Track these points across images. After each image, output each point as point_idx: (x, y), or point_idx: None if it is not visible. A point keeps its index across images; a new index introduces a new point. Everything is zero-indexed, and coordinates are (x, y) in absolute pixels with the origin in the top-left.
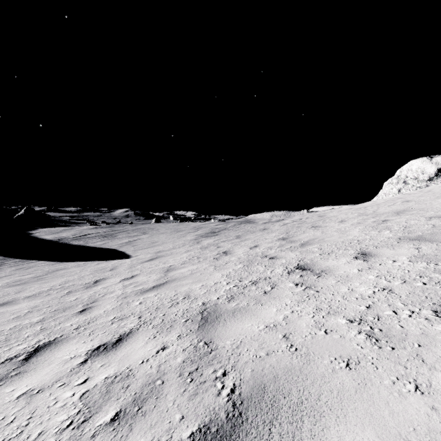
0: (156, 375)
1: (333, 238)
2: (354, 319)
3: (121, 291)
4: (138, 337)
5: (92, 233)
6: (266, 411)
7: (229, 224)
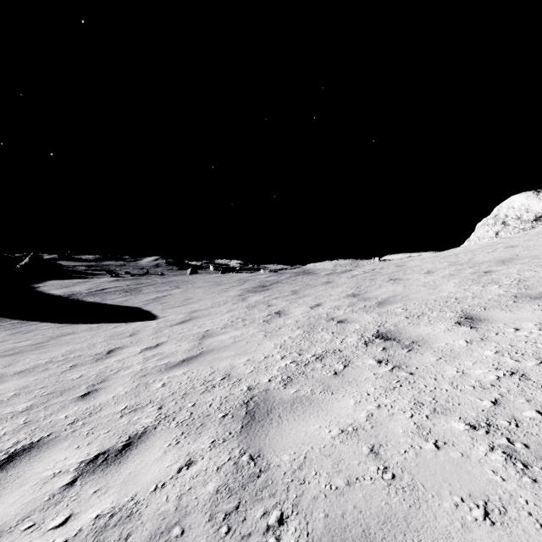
0: (174, 515)
1: (420, 294)
2: (477, 423)
3: (140, 366)
4: (154, 441)
5: (112, 287)
6: None
7: (282, 276)
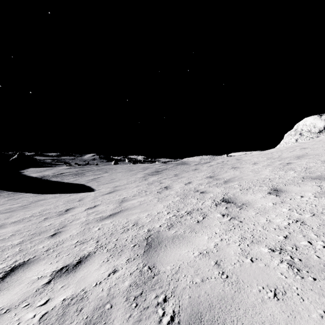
0: (106, 298)
1: (249, 176)
2: (275, 248)
3: (85, 218)
4: (94, 260)
5: (67, 172)
6: None
7: (169, 166)
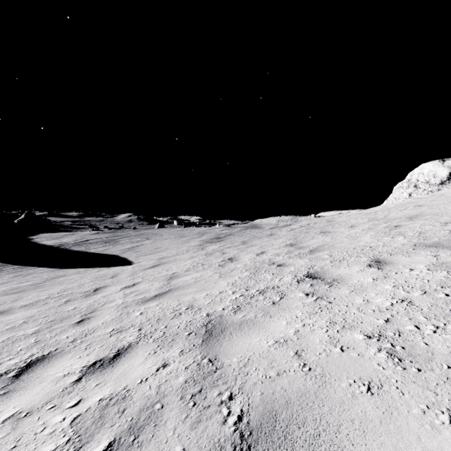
0: (155, 397)
1: (343, 244)
2: (372, 334)
3: (122, 300)
4: (137, 352)
5: (94, 238)
6: (278, 445)
7: (234, 230)
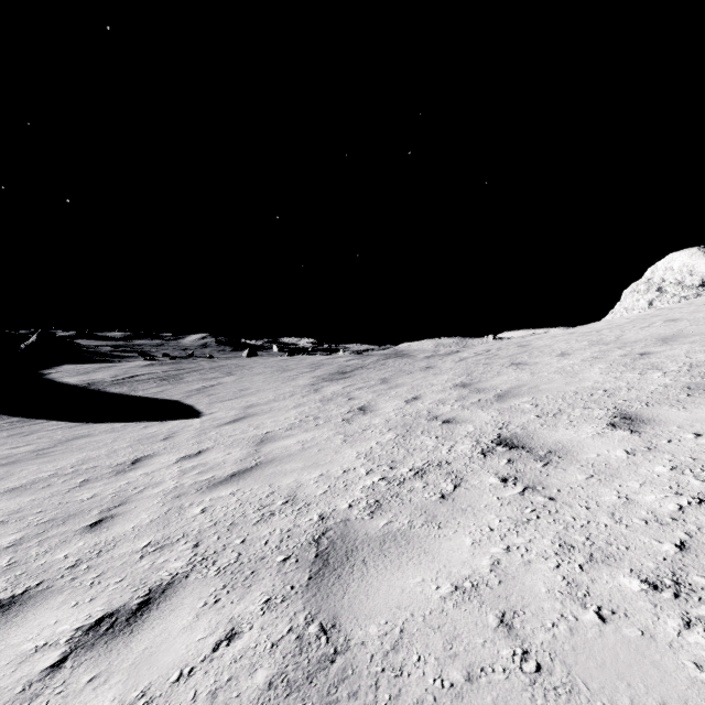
0: None
1: (554, 384)
2: (659, 580)
3: (174, 483)
4: (183, 598)
5: (144, 373)
6: None
7: (368, 360)
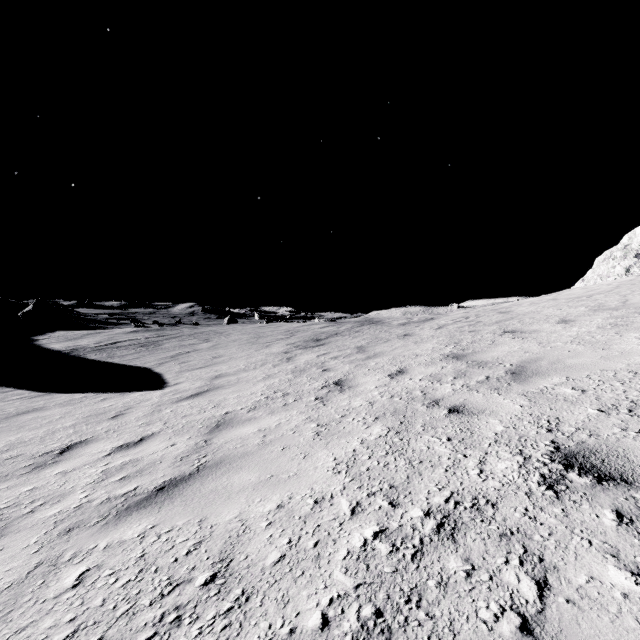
0: None
1: (585, 358)
2: None
3: (82, 497)
4: None
5: (127, 339)
6: None
7: (342, 327)
